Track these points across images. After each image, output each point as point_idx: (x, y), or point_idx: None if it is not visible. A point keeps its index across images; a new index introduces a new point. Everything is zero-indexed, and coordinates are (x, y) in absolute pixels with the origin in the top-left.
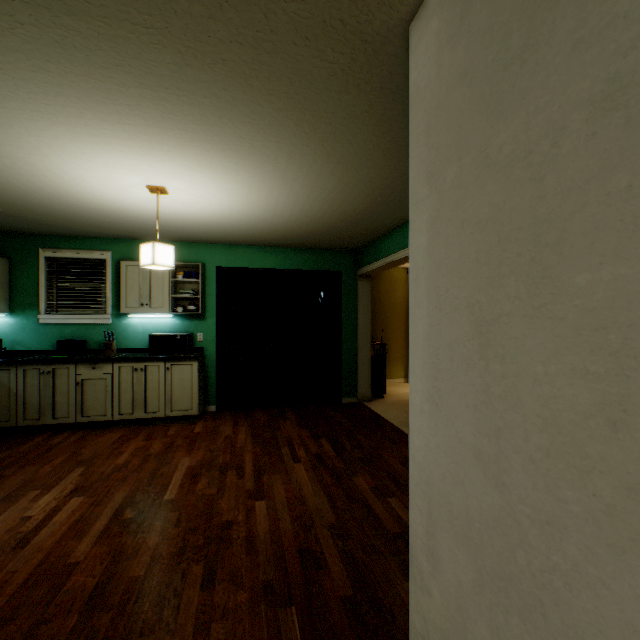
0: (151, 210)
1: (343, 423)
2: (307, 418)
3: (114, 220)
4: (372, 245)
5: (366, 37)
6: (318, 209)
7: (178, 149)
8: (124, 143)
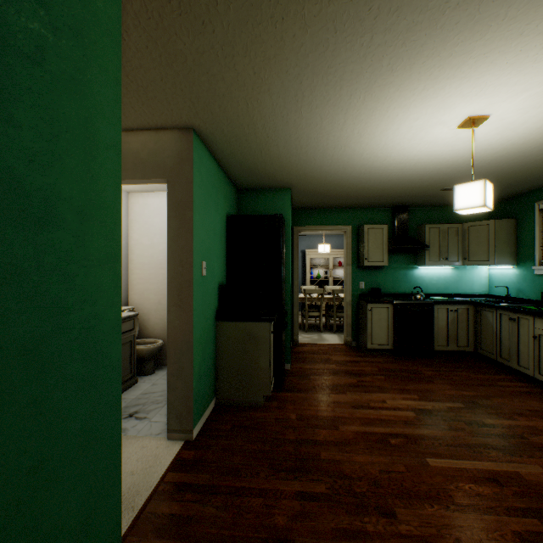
0: (534, 131)
1: None
2: None
3: (540, 155)
4: None
5: None
6: None
7: (384, 102)
8: (371, 127)
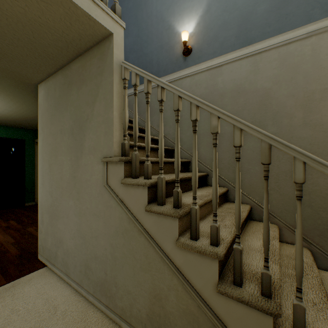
0: None
1: (25, 213)
2: (1, 215)
3: None
4: None
5: (24, 82)
6: (8, 112)
7: None
8: None
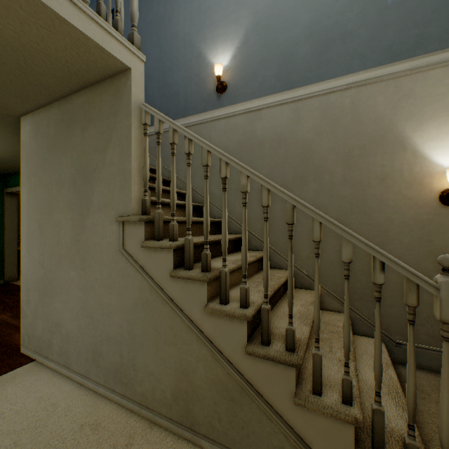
0: None
1: None
2: None
3: None
4: (18, 174)
5: None
6: None
7: None
8: None
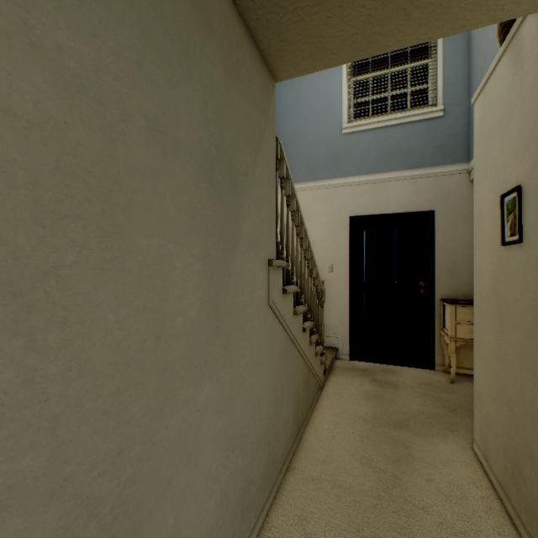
0: None
1: None
2: None
3: None
4: None
5: None
6: None
7: None
8: None
